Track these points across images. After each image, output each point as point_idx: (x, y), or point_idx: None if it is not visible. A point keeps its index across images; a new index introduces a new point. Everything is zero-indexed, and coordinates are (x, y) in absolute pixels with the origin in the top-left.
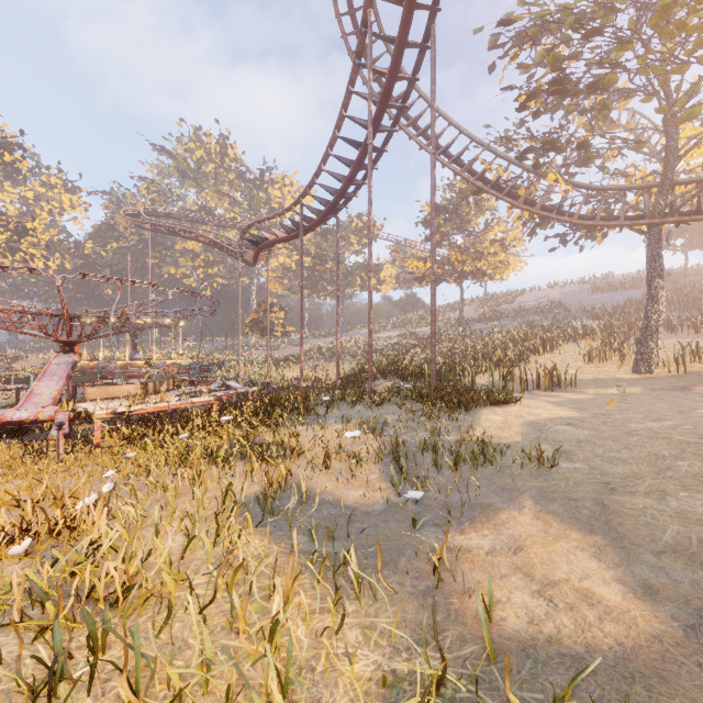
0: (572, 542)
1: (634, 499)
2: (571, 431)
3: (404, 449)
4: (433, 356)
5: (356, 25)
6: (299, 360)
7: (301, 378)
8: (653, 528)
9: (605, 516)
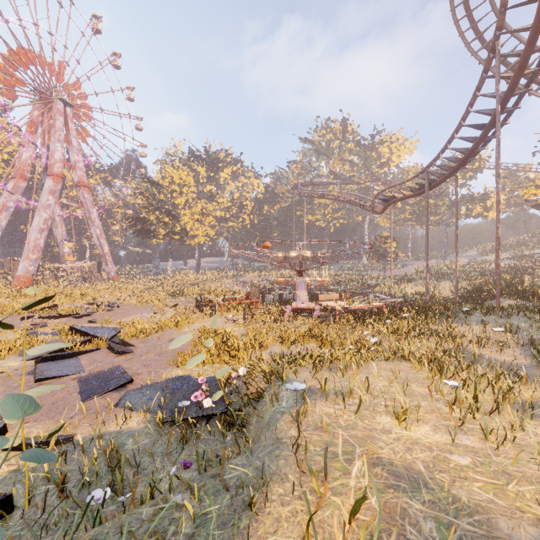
0: None
1: None
2: None
3: (539, 342)
4: None
5: (472, 21)
6: (411, 280)
7: (427, 294)
8: None
9: None
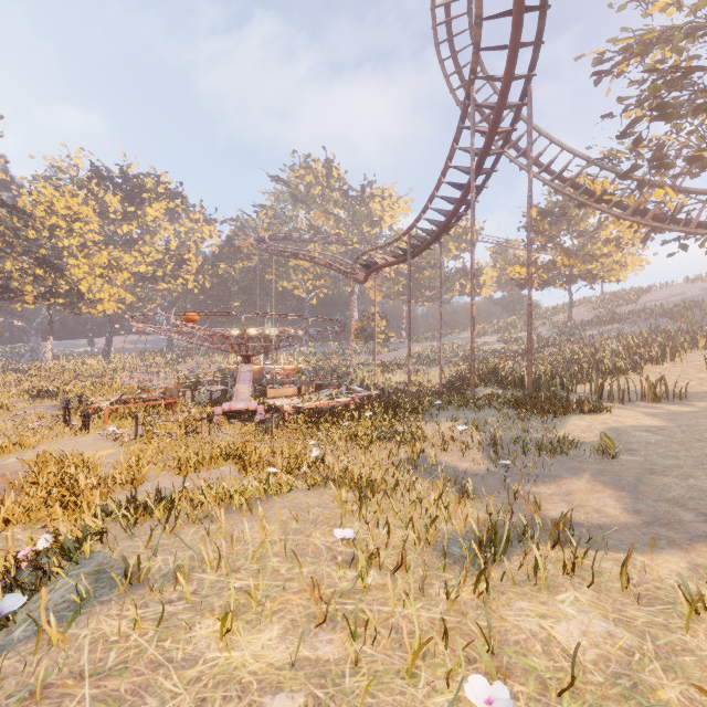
0: (606, 495)
1: (664, 478)
2: (646, 436)
3: (500, 441)
4: (529, 369)
5: (457, 65)
6: (400, 366)
7: (409, 384)
8: (664, 492)
9: (636, 485)
